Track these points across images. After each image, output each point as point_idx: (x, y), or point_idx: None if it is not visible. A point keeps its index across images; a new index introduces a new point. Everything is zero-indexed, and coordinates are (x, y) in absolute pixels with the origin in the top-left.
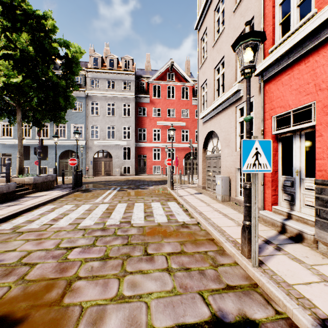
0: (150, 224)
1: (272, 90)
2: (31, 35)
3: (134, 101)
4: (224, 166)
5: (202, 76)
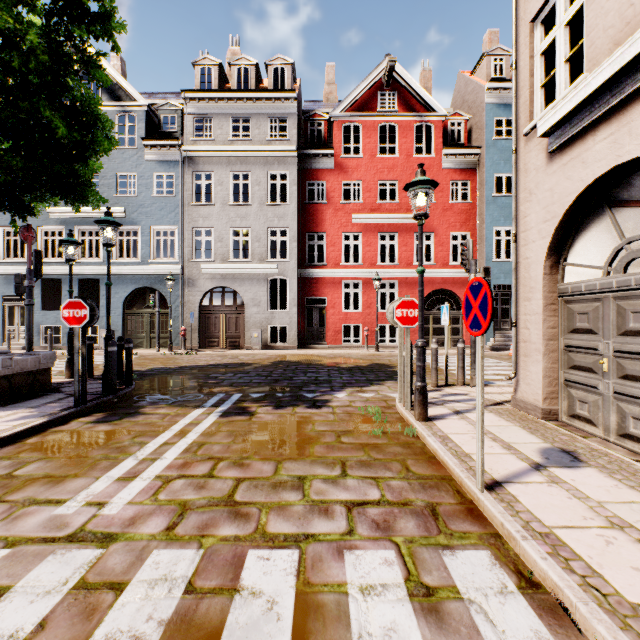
0: None
1: None
2: None
3: (295, 166)
4: None
5: None
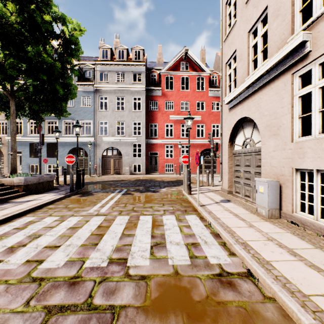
0: (160, 271)
1: None
2: (18, 6)
3: (144, 94)
4: (268, 165)
5: (228, 49)
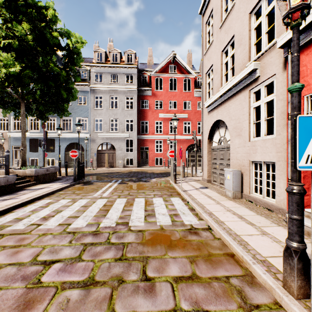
0: (151, 228)
1: (304, 63)
2: (31, 25)
3: (136, 94)
4: (234, 159)
5: (207, 62)
